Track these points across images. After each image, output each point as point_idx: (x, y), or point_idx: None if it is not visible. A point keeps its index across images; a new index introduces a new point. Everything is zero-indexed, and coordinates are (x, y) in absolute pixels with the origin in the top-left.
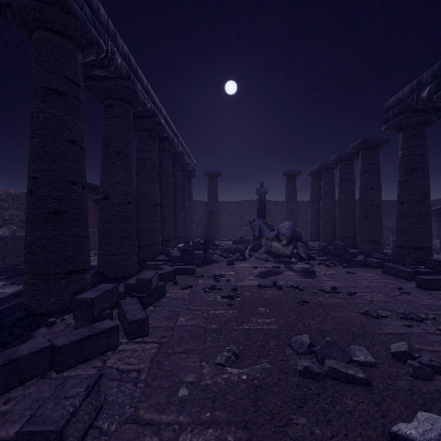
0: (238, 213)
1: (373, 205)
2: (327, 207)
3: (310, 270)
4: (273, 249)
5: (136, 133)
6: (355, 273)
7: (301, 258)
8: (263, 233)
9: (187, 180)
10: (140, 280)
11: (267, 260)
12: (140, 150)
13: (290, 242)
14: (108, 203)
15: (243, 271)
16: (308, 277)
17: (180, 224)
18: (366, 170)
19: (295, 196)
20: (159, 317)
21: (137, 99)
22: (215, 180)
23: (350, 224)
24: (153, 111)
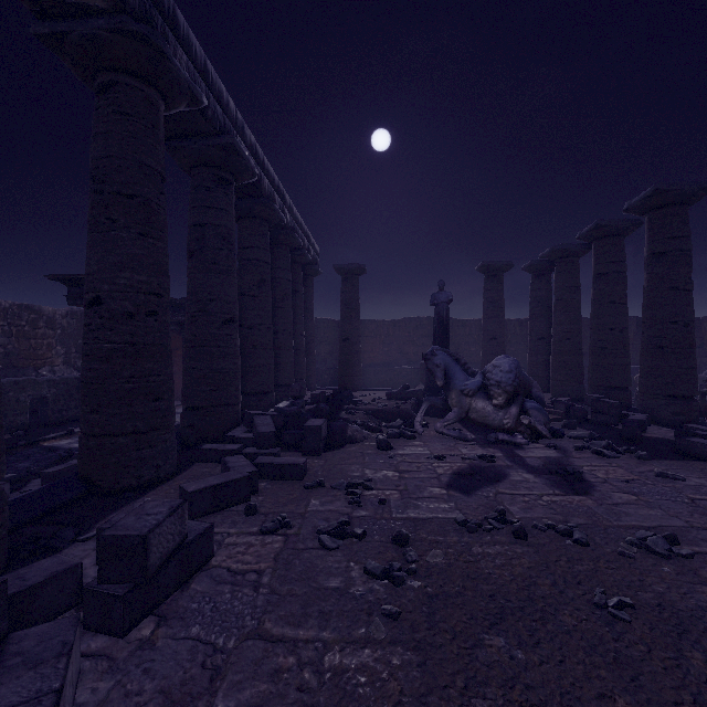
0: (395, 342)
1: (676, 323)
2: (566, 328)
3: (569, 468)
4: (475, 413)
5: (189, 174)
6: (682, 478)
7: (535, 433)
8: (453, 380)
9: (304, 280)
10: (113, 542)
11: (463, 437)
12: (196, 207)
13: (511, 401)
14: (99, 314)
15: (415, 470)
16: (574, 490)
17: (288, 362)
18: (660, 251)
19: (501, 308)
20: (148, 691)
21: (171, 75)
22: (354, 281)
23: (618, 362)
24: (221, 123)
